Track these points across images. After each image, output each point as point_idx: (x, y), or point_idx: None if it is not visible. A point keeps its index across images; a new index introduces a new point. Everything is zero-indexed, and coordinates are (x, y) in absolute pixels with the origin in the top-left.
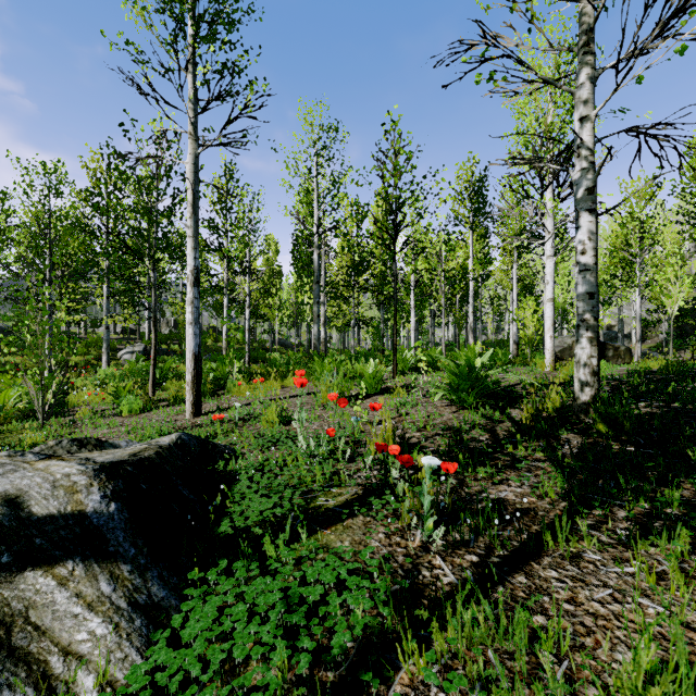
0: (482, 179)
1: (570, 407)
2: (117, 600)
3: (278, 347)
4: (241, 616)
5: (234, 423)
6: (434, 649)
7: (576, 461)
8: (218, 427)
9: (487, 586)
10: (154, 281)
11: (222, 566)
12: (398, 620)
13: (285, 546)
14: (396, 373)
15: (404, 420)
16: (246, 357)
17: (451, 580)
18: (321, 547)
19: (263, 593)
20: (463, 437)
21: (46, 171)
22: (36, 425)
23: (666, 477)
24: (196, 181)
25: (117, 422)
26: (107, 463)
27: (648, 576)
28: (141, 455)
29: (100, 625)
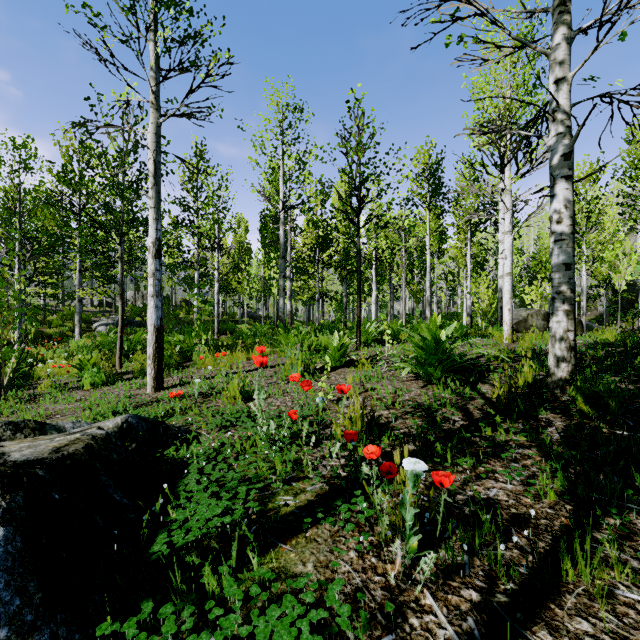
0: (438, 162)
1: (542, 382)
2: None
3: (248, 319)
4: None
5: (195, 399)
6: None
7: (568, 449)
8: (176, 405)
9: None
10: (122, 254)
11: (145, 611)
12: None
13: (233, 570)
14: (359, 345)
15: (370, 396)
16: (215, 329)
17: (449, 635)
18: (277, 575)
19: None
20: (435, 417)
21: (15, 146)
22: None
23: None
24: (158, 151)
25: (77, 396)
26: (9, 468)
27: None
28: (65, 450)
29: None
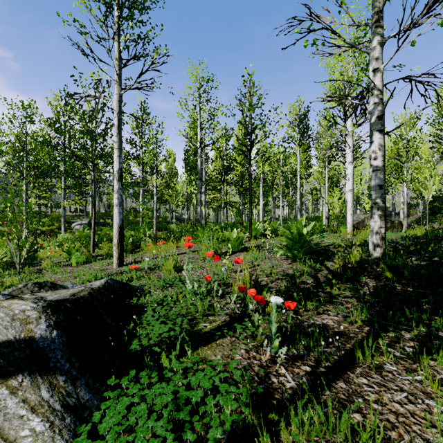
0: (305, 113)
1: (366, 260)
2: (54, 404)
3: (175, 221)
4: (143, 414)
5: (145, 271)
6: (282, 440)
7: (373, 298)
8: (133, 274)
9: (318, 390)
10: (94, 178)
11: (131, 374)
12: (255, 416)
13: (176, 359)
14: (251, 238)
15: (256, 269)
16: (154, 227)
17: (292, 385)
18: (201, 360)
19: (159, 395)
20: (296, 281)
21: (23, 106)
22: (15, 272)
23: (435, 309)
24: (120, 112)
25: (68, 270)
26: (52, 302)
27: (432, 384)
28: (78, 295)
29: (39, 424)
